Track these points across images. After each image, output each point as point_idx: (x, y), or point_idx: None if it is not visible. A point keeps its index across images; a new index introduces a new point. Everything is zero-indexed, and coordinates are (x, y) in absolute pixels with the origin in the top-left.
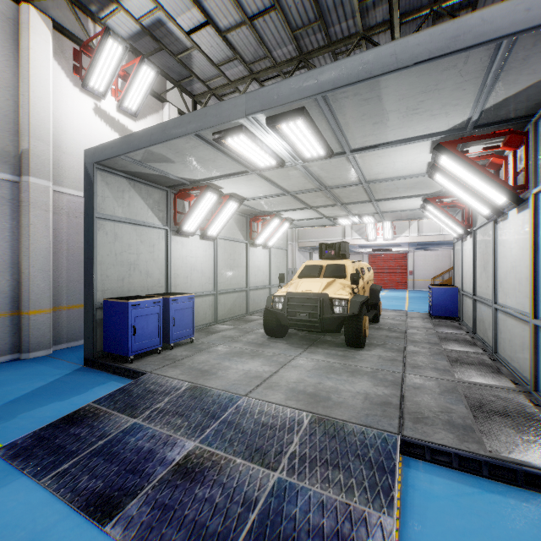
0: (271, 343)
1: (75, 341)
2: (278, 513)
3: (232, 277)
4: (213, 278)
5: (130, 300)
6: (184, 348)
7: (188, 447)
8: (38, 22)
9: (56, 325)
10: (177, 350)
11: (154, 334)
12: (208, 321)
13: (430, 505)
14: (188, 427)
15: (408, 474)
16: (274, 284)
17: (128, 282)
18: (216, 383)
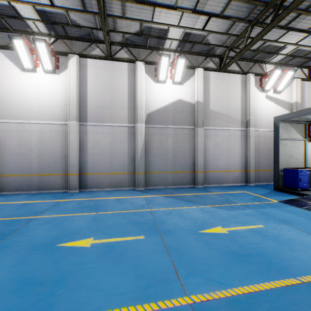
0: None
1: (259, 182)
2: None
3: None
4: None
5: (298, 169)
6: None
7: None
8: (251, 77)
9: (254, 176)
10: None
11: (306, 183)
12: None
13: None
14: None
15: None
16: None
17: (289, 162)
18: None
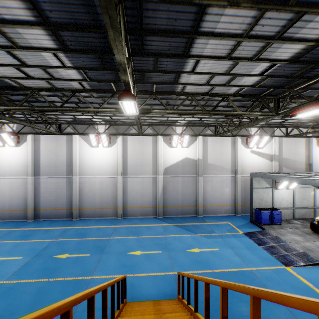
0: (311, 234)
1: (246, 213)
2: (285, 256)
3: (303, 202)
4: (292, 203)
5: (261, 211)
6: (277, 226)
7: (273, 244)
8: (238, 139)
9: (241, 209)
10: (275, 226)
11: (267, 220)
12: (289, 218)
13: (316, 269)
14: (273, 242)
15: (318, 266)
16: None
17: (260, 203)
18: (283, 237)
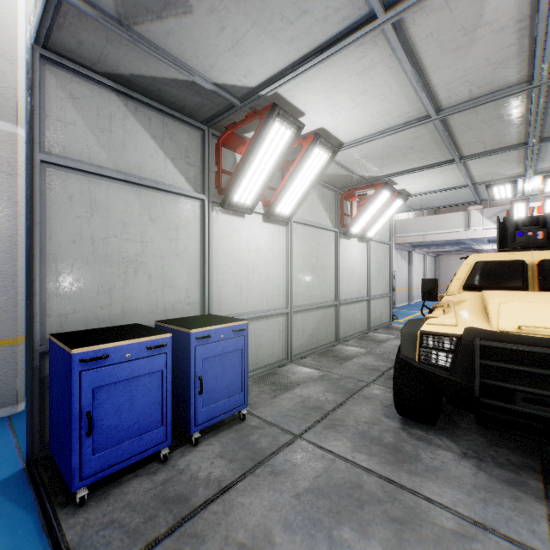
0: (421, 448)
1: None
2: None
3: (315, 285)
4: (285, 287)
5: (77, 348)
6: (222, 444)
7: None
8: None
9: None
10: (206, 450)
11: (150, 419)
12: (276, 358)
13: None
14: None
15: None
16: (373, 294)
17: (121, 297)
18: None
